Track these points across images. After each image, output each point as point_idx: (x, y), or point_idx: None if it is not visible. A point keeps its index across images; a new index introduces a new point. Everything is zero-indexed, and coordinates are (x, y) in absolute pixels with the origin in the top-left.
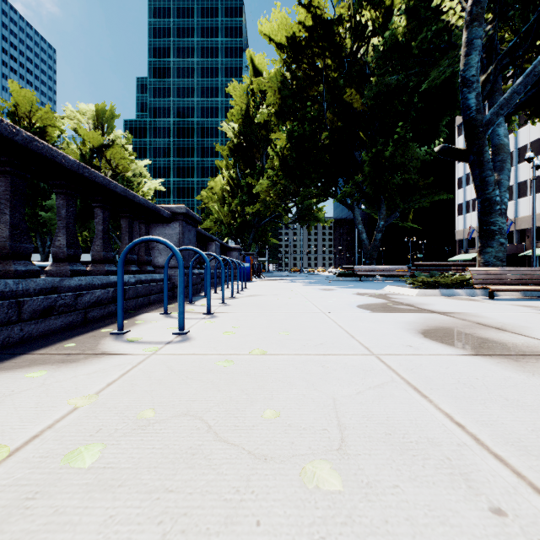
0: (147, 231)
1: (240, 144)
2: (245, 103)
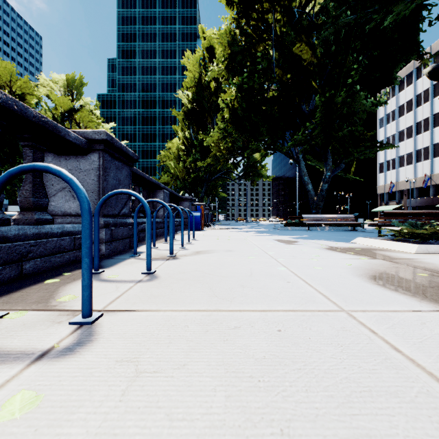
0: (38, 160)
1: (194, 109)
2: (198, 72)
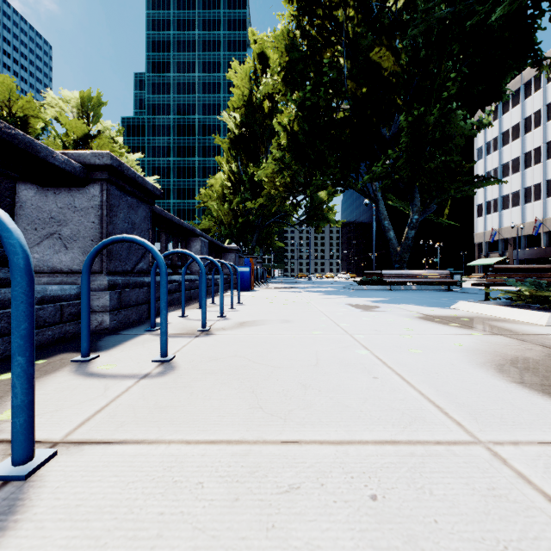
0: (5, 192)
1: (242, 135)
2: (248, 88)
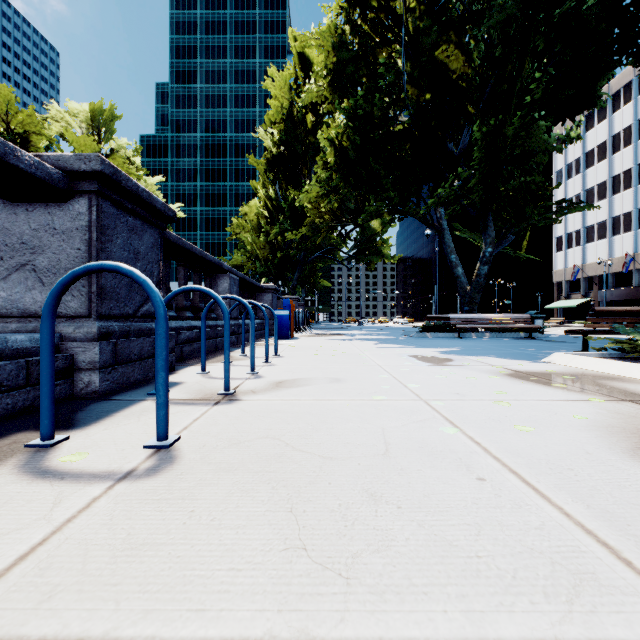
0: None
1: (281, 155)
2: (288, 99)
